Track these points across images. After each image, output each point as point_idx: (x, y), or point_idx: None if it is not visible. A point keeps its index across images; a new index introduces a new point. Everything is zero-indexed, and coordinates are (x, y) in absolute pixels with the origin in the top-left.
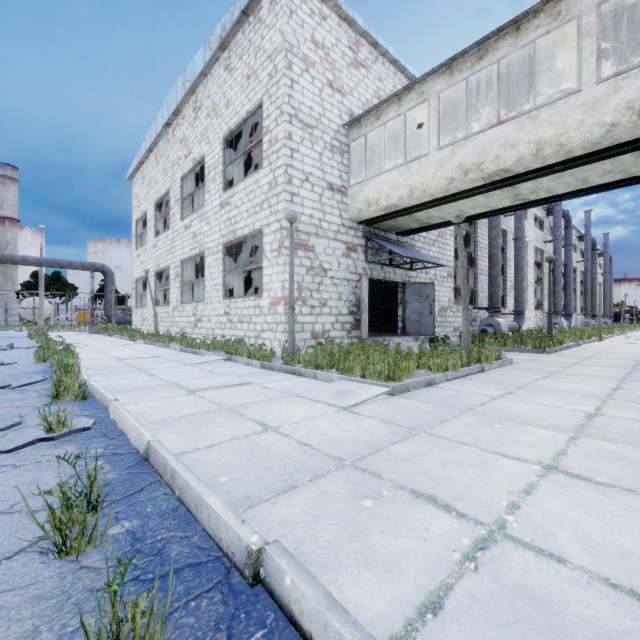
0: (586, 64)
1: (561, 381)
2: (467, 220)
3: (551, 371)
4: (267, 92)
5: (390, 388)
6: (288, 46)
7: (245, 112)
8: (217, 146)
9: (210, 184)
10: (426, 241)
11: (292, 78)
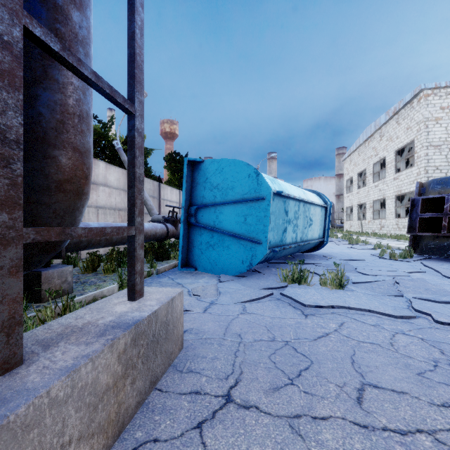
0: None
1: None
2: None
3: None
4: (416, 137)
5: None
6: (425, 119)
7: (405, 143)
8: (392, 154)
9: (388, 169)
10: None
11: (428, 131)
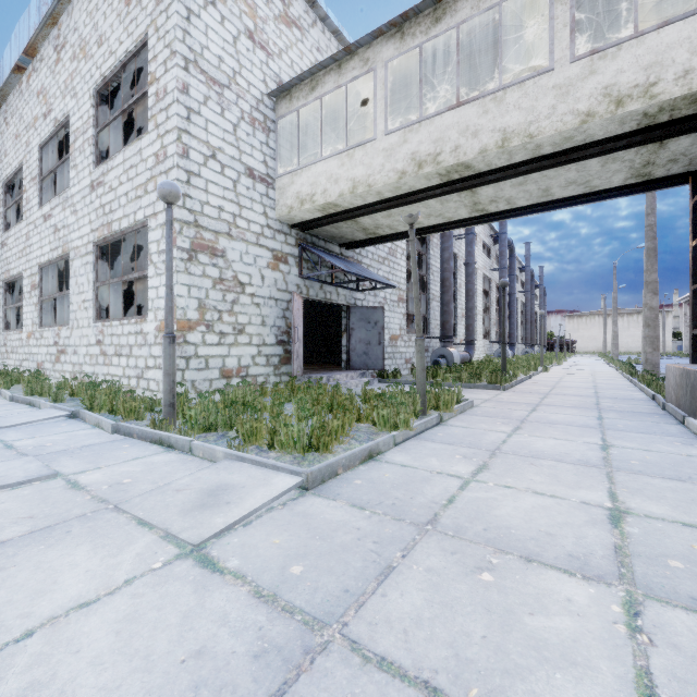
0: (559, 37)
1: (538, 436)
2: (420, 233)
3: (519, 418)
4: (153, 23)
5: (302, 477)
6: None
7: (123, 52)
8: (86, 101)
9: (77, 155)
10: (375, 258)
11: (189, 7)
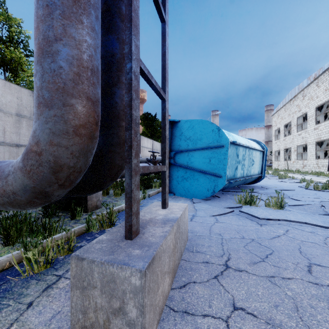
0: None
1: None
2: None
3: None
4: None
5: None
6: None
7: (324, 101)
8: (312, 110)
9: (309, 122)
10: None
11: None
